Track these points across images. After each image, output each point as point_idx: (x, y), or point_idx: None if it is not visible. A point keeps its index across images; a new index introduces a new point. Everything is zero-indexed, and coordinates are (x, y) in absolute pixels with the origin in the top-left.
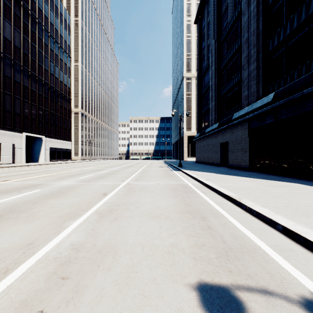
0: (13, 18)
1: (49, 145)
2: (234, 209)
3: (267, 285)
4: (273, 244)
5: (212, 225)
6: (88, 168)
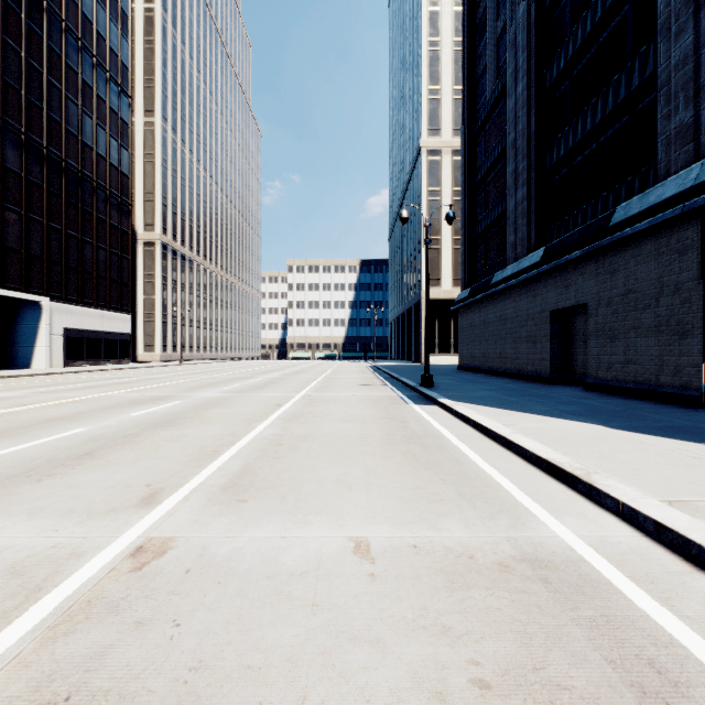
0: None
1: (62, 324)
2: None
3: None
4: None
5: None
6: (130, 391)
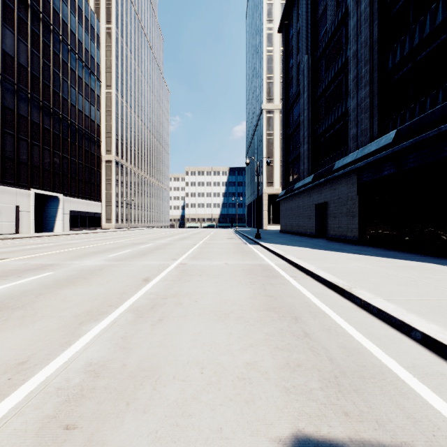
0: (17, 24)
1: (69, 208)
2: (343, 304)
3: (410, 441)
4: (409, 363)
5: (311, 330)
6: (125, 240)
